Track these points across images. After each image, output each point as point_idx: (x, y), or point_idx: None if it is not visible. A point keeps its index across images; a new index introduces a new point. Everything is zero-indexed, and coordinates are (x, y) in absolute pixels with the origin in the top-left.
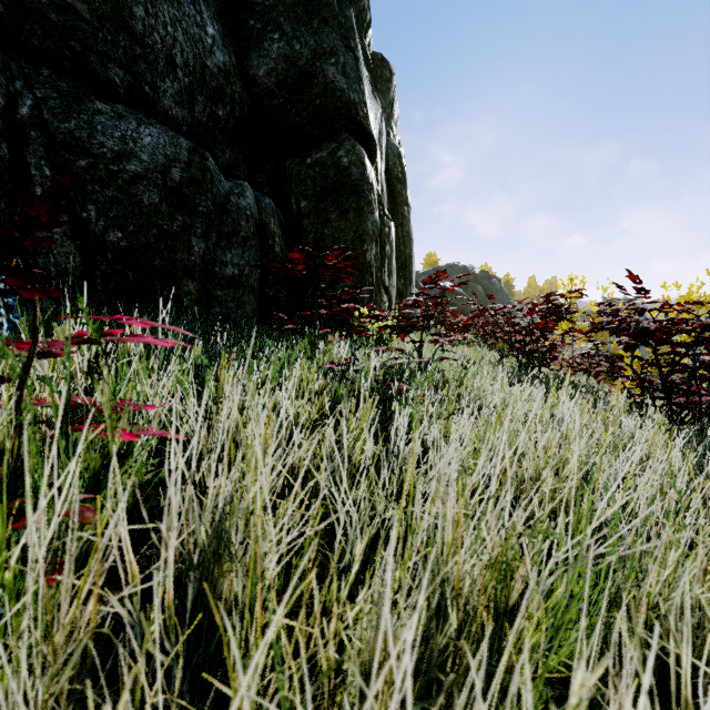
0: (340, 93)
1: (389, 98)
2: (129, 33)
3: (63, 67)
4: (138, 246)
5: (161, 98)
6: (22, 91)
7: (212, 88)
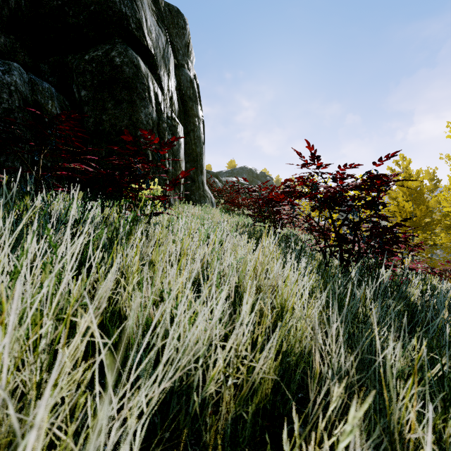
0: (111, 4)
1: (185, 41)
2: None
3: None
4: None
5: None
6: None
7: None
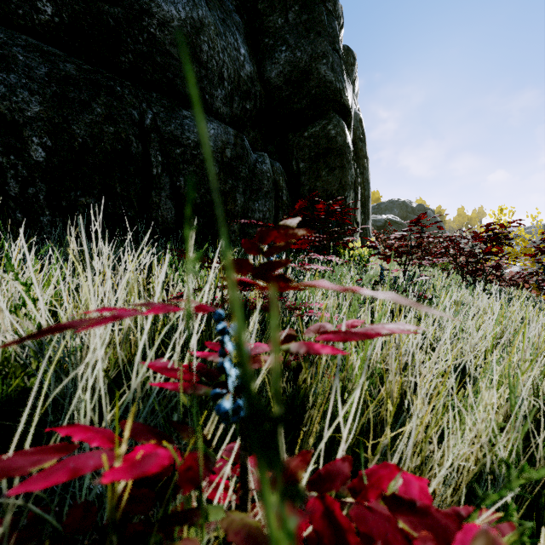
0: (329, 84)
1: (352, 77)
2: (199, 63)
3: (162, 89)
4: (206, 202)
5: (214, 101)
6: (146, 109)
7: (243, 90)
